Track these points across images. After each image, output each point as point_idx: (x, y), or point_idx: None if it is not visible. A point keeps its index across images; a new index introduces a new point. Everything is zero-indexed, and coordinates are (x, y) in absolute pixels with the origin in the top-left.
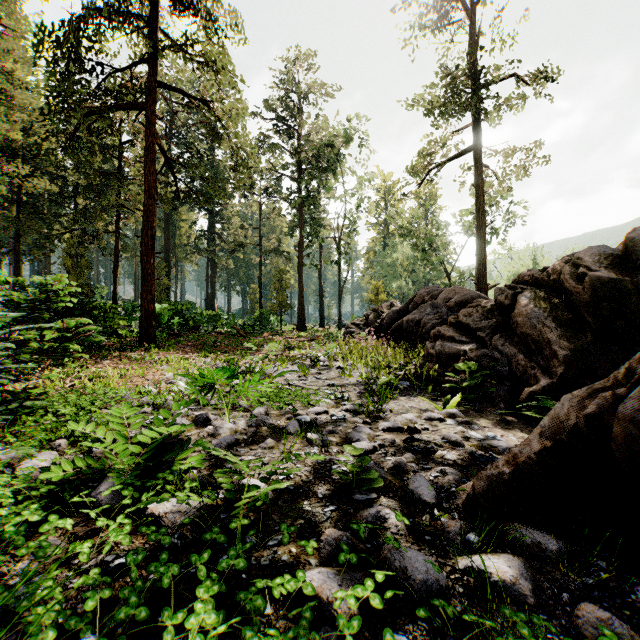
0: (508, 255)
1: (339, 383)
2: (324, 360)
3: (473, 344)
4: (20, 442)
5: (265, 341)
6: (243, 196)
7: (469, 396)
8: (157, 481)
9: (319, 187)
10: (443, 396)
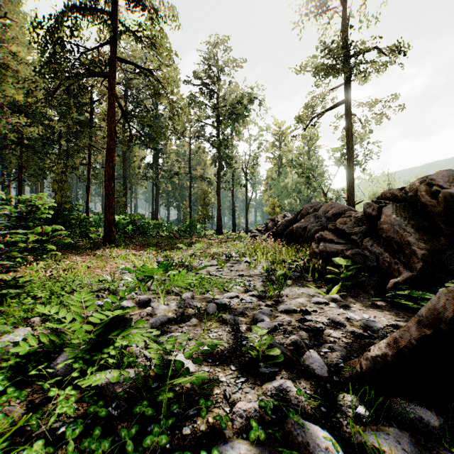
0: (369, 180)
1: (247, 274)
2: (235, 256)
3: (348, 245)
4: (4, 320)
5: (193, 242)
6: (178, 139)
7: (346, 285)
8: (102, 355)
9: (232, 132)
10: (326, 284)
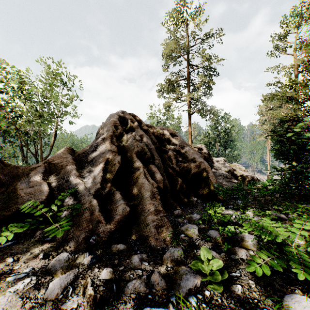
0: None
1: None
2: None
3: None
4: None
5: None
6: None
7: None
8: None
9: None
10: None
